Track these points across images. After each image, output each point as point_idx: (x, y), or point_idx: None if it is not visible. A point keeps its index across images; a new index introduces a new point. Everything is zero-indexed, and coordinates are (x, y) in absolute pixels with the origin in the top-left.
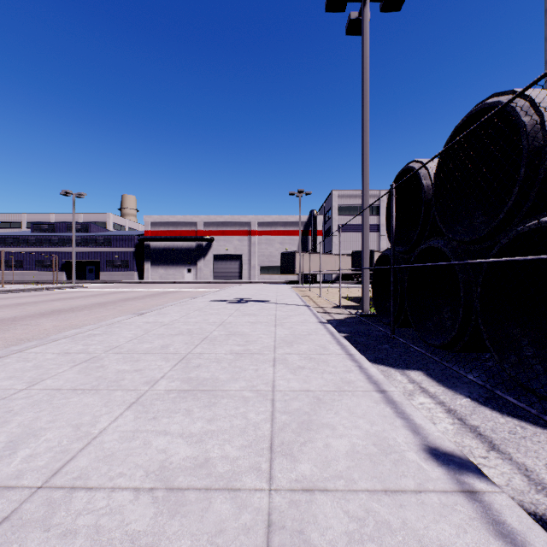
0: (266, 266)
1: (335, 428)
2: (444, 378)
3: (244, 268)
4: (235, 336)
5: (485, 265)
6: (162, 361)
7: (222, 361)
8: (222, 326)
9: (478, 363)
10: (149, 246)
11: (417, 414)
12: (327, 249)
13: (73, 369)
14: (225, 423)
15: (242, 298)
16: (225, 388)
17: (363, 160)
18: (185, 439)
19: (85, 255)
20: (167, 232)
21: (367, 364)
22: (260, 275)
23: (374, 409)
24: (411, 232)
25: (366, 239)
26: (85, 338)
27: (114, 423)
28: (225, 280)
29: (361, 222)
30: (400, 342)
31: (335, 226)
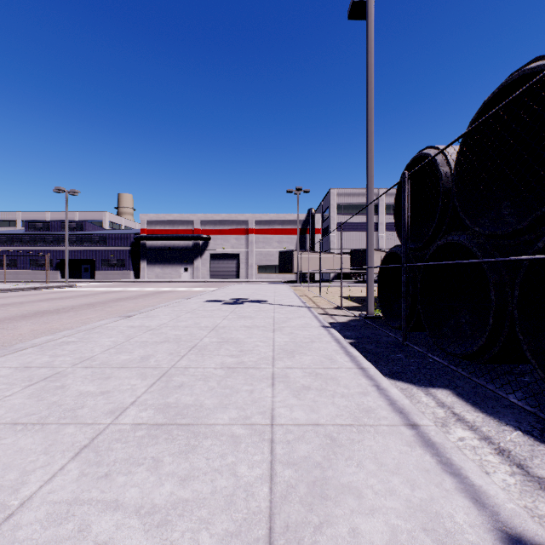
0: (263, 265)
1: (361, 495)
2: (479, 399)
3: (242, 267)
4: (228, 344)
5: (525, 263)
6: (138, 379)
7: (210, 378)
8: (214, 332)
9: (512, 378)
10: (146, 245)
11: (470, 467)
12: (325, 248)
13: (24, 391)
14: (204, 485)
15: (238, 299)
16: (210, 421)
17: (368, 151)
18: (143, 519)
19: (80, 254)
20: (163, 230)
21: (385, 383)
22: (257, 274)
23: (410, 458)
24: (422, 228)
25: (370, 236)
26: (56, 347)
27: (46, 486)
28: (222, 279)
29: (359, 221)
30: (414, 350)
31: (333, 225)
